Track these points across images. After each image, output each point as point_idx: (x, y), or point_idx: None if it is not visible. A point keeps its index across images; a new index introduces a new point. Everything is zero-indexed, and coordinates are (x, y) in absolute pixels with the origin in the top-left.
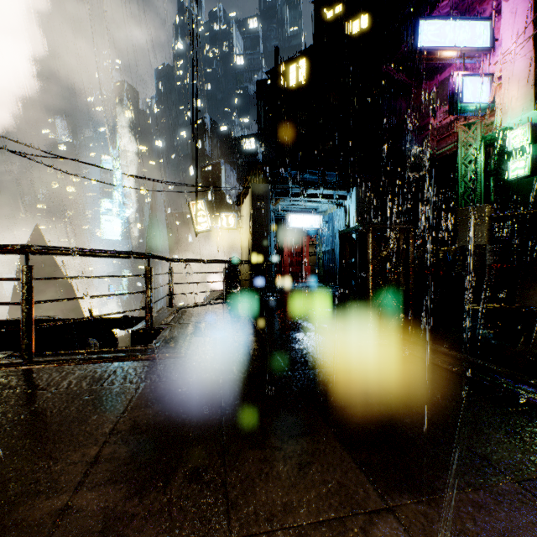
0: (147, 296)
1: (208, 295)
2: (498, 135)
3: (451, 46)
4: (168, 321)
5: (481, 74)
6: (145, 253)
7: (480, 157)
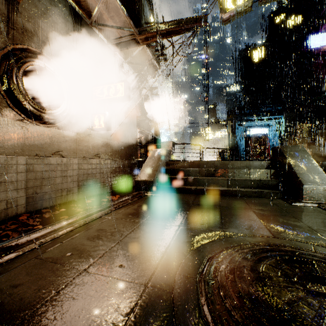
0: (200, 154)
1: None
2: None
3: None
4: None
5: None
6: (200, 144)
7: None
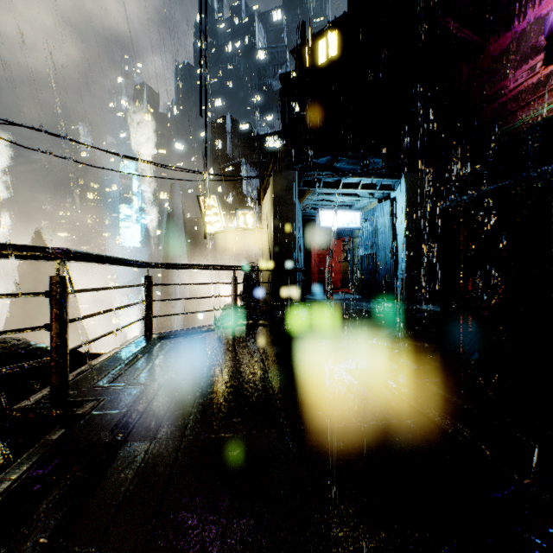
0: (52, 336)
1: (226, 307)
2: None
3: None
4: (114, 376)
5: None
6: (44, 248)
7: None
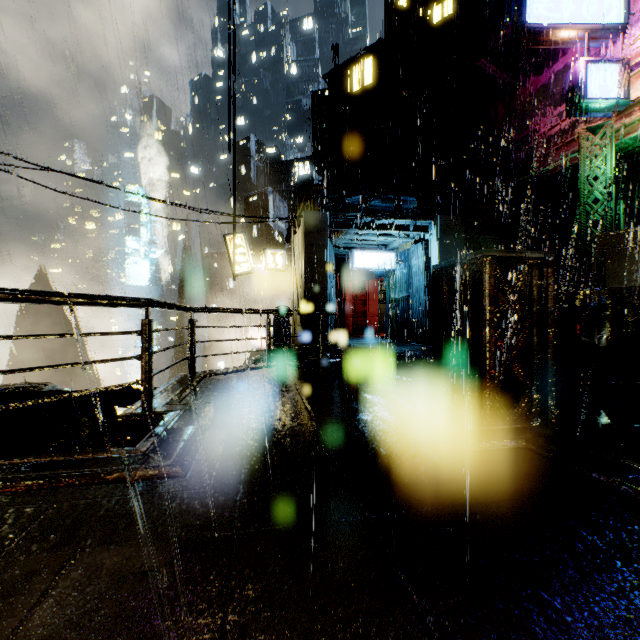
0: (143, 364)
1: (252, 353)
2: (633, 142)
3: (571, 23)
4: (179, 399)
5: (611, 59)
6: (139, 299)
7: (610, 171)
